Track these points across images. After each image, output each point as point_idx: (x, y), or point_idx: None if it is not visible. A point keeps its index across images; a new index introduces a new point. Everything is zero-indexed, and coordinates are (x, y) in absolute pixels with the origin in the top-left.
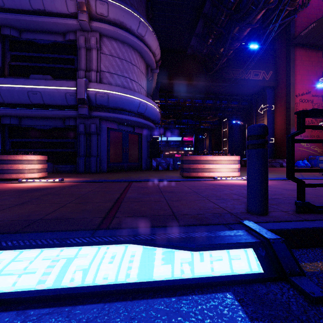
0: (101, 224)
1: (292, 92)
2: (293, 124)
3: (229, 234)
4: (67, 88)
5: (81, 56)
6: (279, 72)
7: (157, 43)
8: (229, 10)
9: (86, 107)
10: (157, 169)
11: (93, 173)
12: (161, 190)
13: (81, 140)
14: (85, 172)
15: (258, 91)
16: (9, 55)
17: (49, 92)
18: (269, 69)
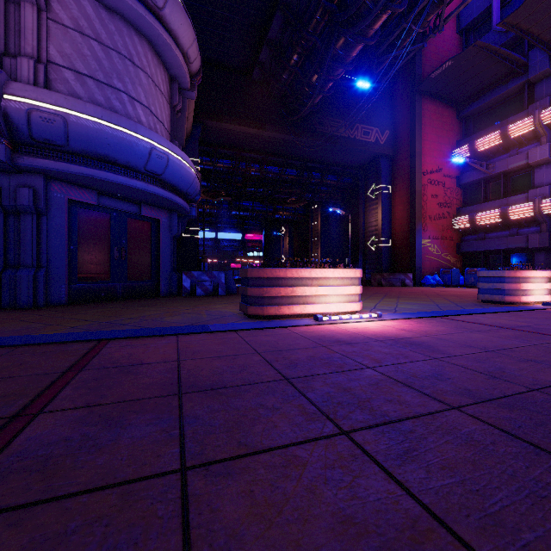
0: None
1: (419, 167)
2: (419, 218)
3: None
4: None
5: None
6: (399, 134)
7: (192, 32)
8: (330, 3)
9: (0, 141)
10: (192, 294)
11: (21, 310)
12: (182, 380)
13: None
14: (2, 306)
15: (368, 161)
16: None
17: None
18: (384, 127)
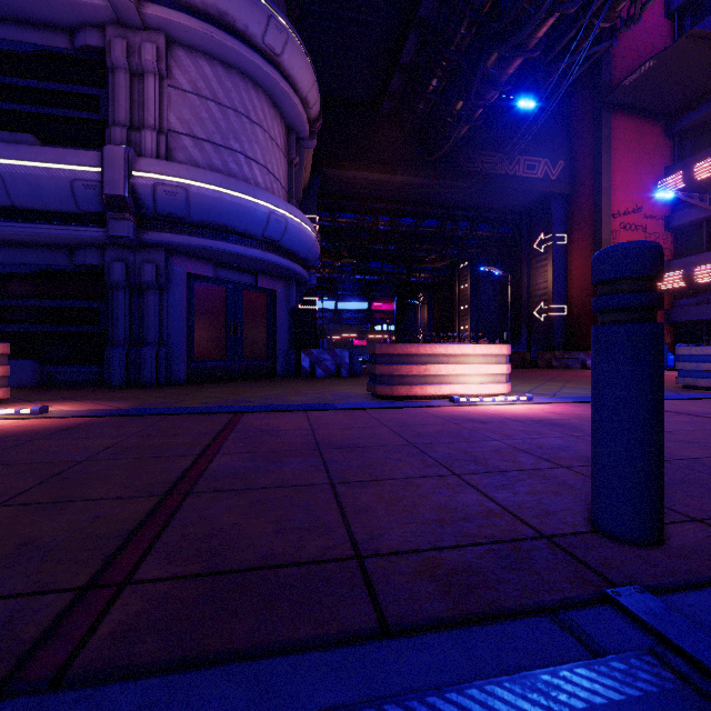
0: (42, 644)
1: (606, 208)
2: None
3: (605, 696)
4: (76, 167)
5: (116, 89)
6: (578, 165)
7: (312, 75)
8: (478, 13)
9: (129, 218)
10: (312, 376)
11: (147, 388)
12: (319, 441)
13: (116, 302)
14: (128, 384)
15: (535, 203)
16: None
17: (26, 176)
18: (557, 156)
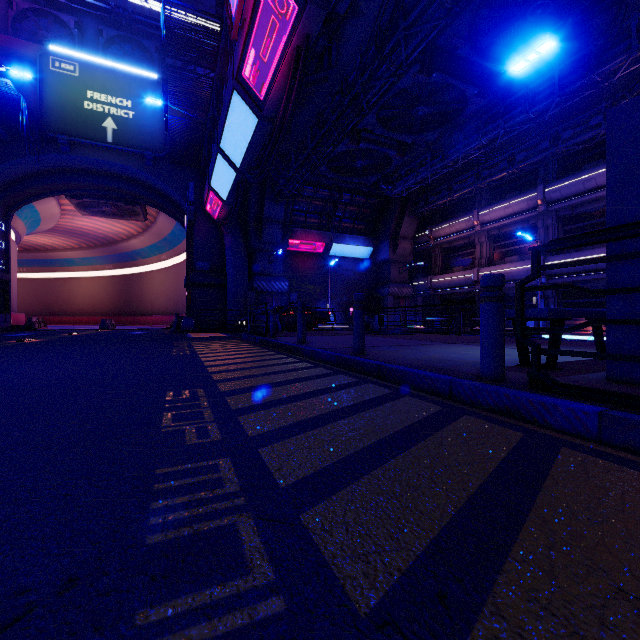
0: None
1: None
2: None
3: None
4: None
5: None
6: None
7: None
8: None
9: None
10: None
11: None
12: None
13: None
14: None
15: None
16: (563, 231)
17: None
18: None
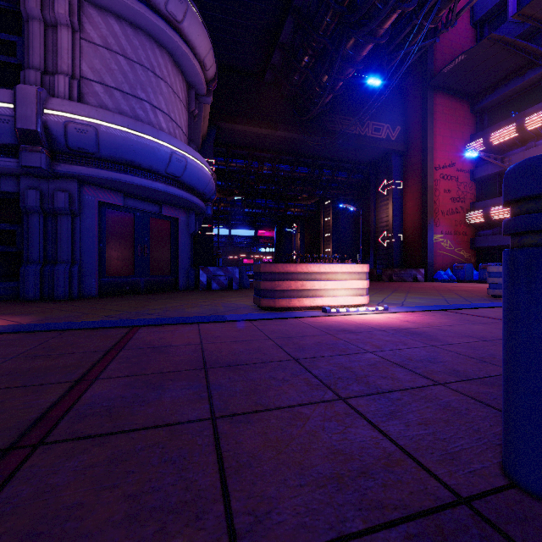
0: None
1: (431, 162)
2: (431, 214)
3: None
4: None
5: (31, 37)
6: (410, 130)
7: (208, 42)
8: (340, 5)
9: (42, 151)
10: (208, 289)
11: (59, 301)
12: (206, 358)
13: (31, 225)
14: (42, 298)
15: (379, 157)
16: None
17: None
18: (396, 123)
